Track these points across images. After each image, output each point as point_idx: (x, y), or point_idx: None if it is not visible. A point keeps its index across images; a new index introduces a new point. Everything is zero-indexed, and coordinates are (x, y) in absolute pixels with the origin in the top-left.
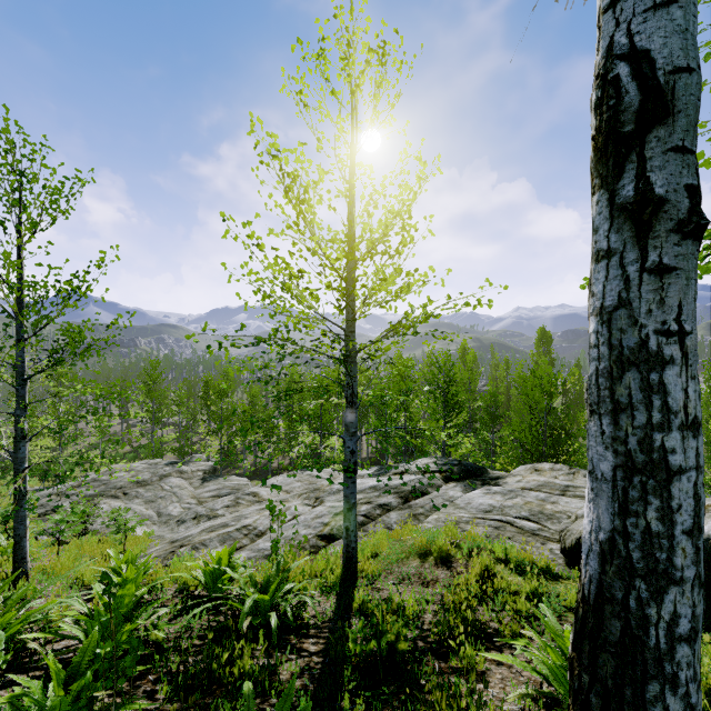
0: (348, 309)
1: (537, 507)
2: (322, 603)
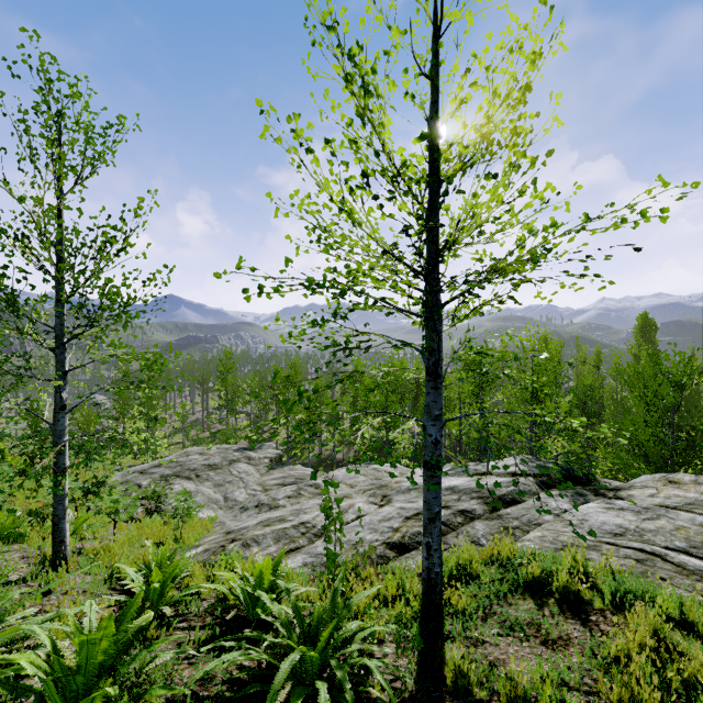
0: (429, 248)
1: (697, 535)
2: (397, 658)
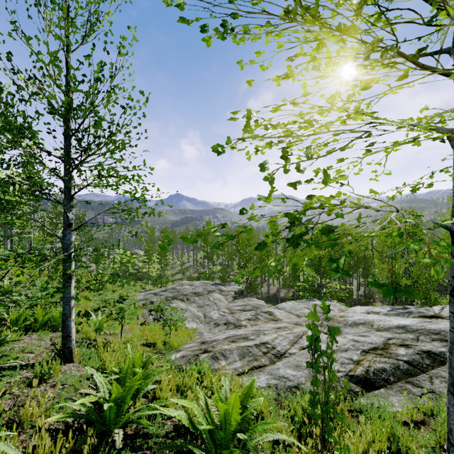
0: None
1: None
2: None
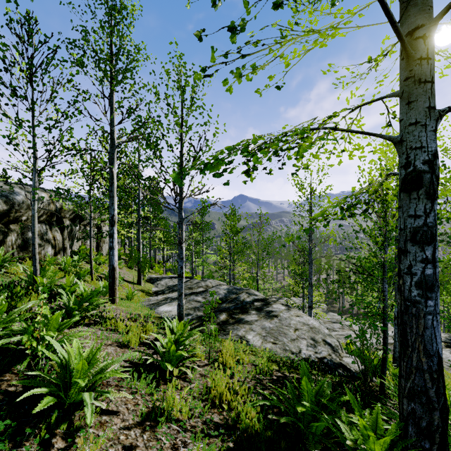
0: None
1: None
2: None
